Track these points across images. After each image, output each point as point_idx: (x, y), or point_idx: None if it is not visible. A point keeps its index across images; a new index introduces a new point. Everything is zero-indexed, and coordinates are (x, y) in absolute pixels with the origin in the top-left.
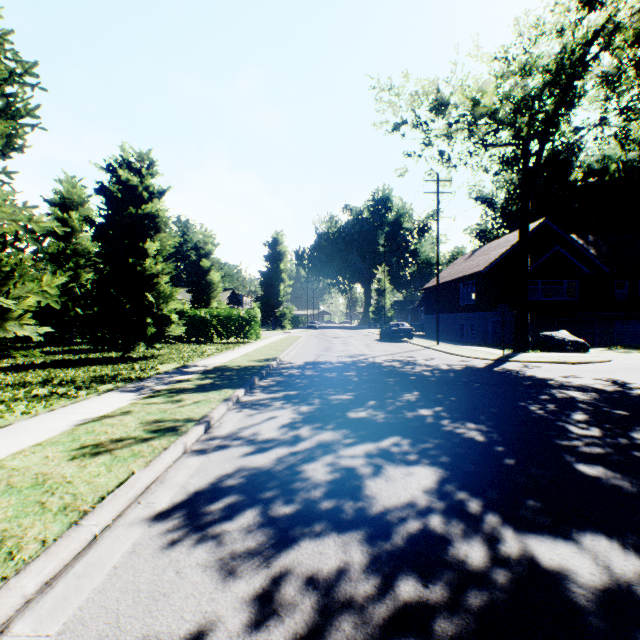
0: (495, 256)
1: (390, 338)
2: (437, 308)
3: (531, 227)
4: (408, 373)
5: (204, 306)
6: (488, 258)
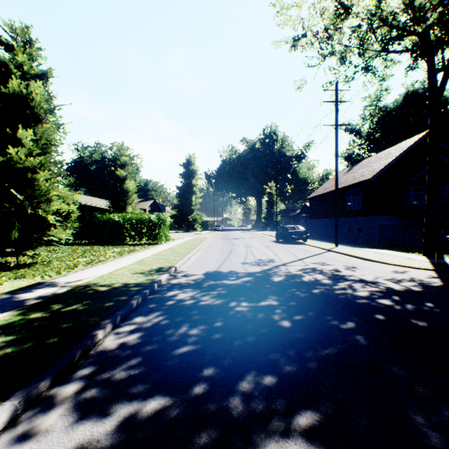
0: (381, 166)
1: (287, 240)
2: (336, 212)
3: (414, 140)
4: (359, 302)
5: (120, 211)
6: (373, 168)
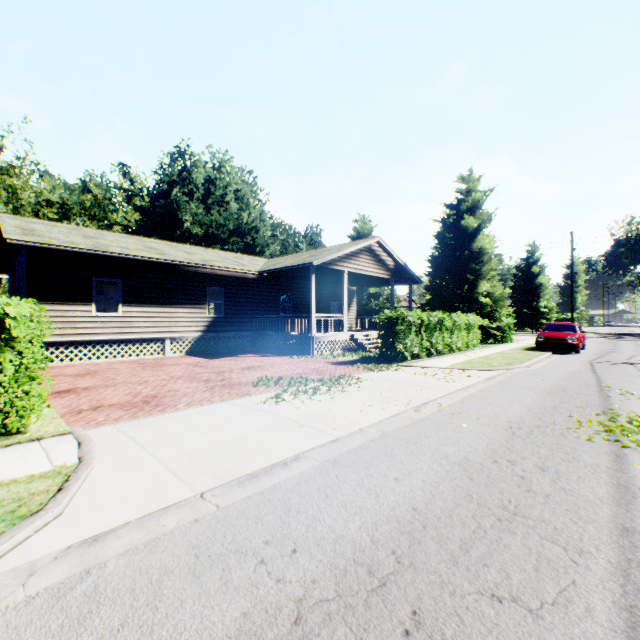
0: None
1: None
2: None
3: None
4: None
5: None
6: None
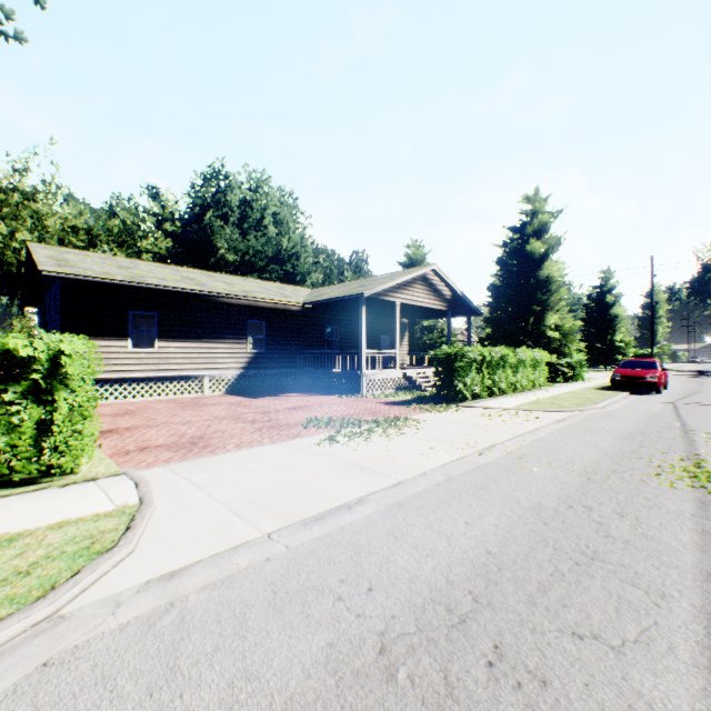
0: None
1: None
2: None
3: None
4: None
5: None
6: None
